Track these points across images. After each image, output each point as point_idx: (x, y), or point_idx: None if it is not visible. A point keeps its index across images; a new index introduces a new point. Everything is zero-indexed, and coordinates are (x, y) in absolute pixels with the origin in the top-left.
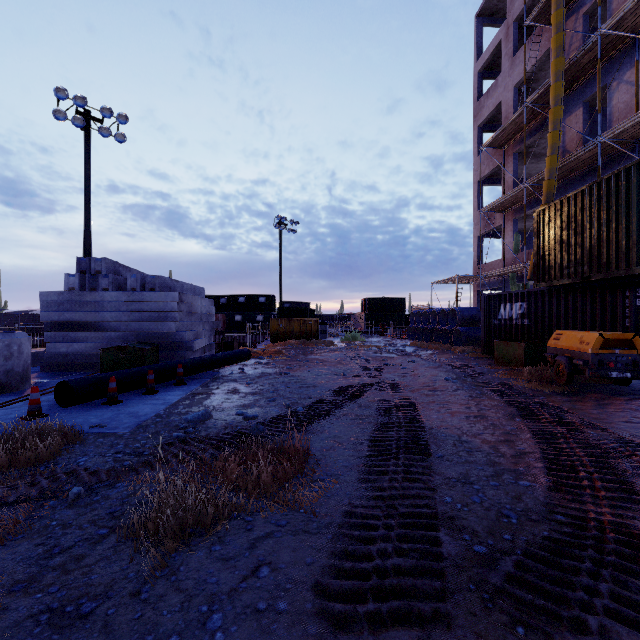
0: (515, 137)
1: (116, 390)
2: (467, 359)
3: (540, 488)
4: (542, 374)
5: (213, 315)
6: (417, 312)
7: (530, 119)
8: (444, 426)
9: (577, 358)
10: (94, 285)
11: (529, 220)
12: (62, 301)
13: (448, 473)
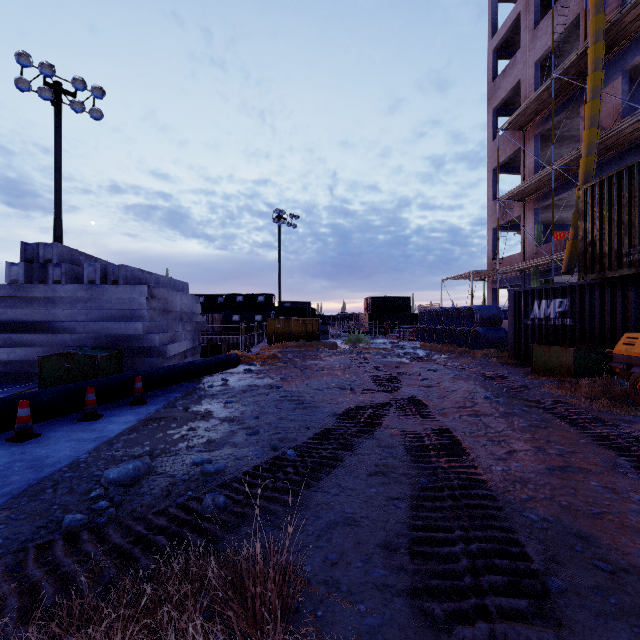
0: (537, 117)
1: (29, 419)
2: (493, 365)
3: None
4: (609, 389)
5: (198, 314)
6: (427, 311)
7: (556, 95)
8: (524, 492)
9: None
10: (44, 277)
11: (550, 210)
12: (4, 296)
13: None
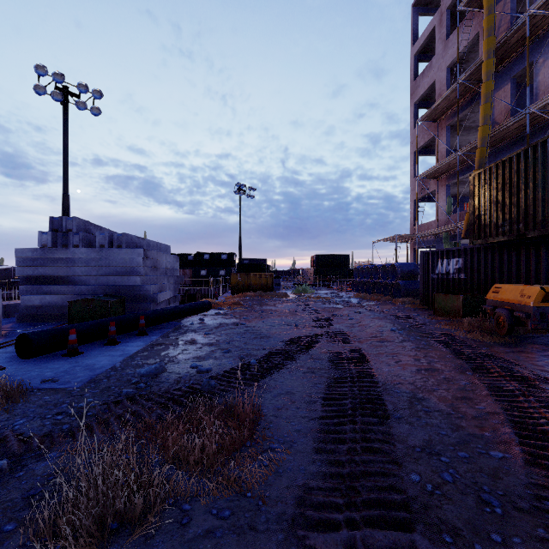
0: (448, 112)
1: (76, 342)
2: (407, 310)
3: (516, 462)
4: (482, 325)
5: (178, 270)
6: (360, 267)
7: (462, 95)
8: (397, 381)
9: (518, 310)
10: (66, 242)
11: (460, 186)
12: (36, 257)
13: (410, 440)
